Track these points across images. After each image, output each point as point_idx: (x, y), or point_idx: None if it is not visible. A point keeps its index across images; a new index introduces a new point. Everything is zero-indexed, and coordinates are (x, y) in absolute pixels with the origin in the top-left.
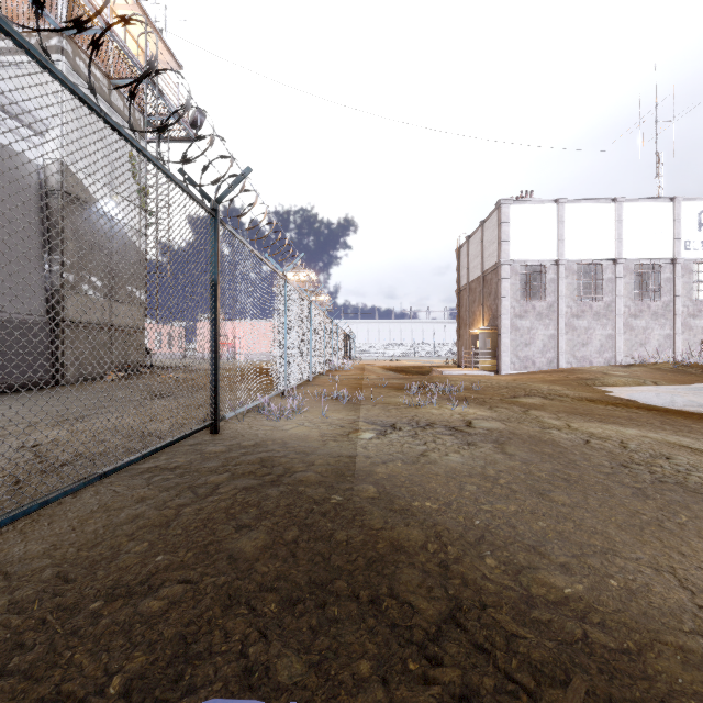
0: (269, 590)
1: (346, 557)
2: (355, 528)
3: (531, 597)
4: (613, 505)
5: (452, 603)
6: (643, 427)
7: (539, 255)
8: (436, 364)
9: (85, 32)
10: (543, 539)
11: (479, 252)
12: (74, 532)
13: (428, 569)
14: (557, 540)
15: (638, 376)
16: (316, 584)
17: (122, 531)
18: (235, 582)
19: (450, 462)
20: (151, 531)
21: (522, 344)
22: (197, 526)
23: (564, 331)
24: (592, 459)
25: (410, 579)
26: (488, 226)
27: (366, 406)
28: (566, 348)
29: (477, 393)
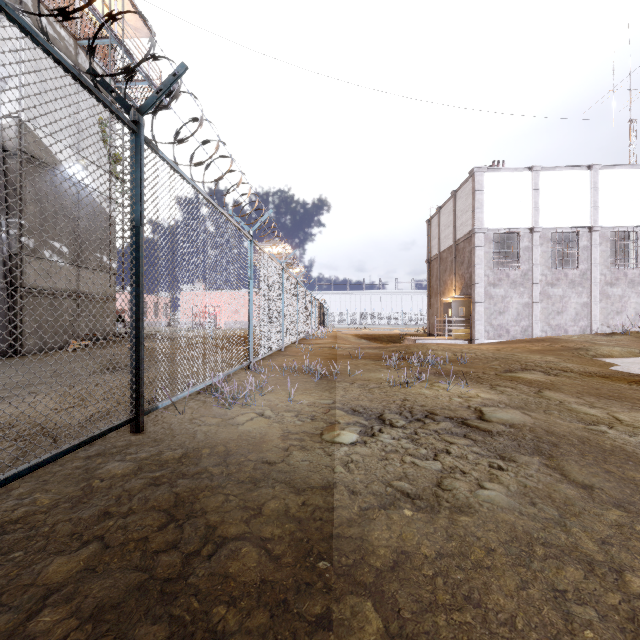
0: None
1: None
2: None
3: None
4: None
5: None
6: None
7: (514, 223)
8: (407, 332)
9: None
10: None
11: (451, 221)
12: None
13: None
14: None
15: (627, 345)
16: None
17: None
18: None
19: (498, 511)
20: None
21: (496, 312)
22: None
23: (538, 299)
24: None
25: None
26: (460, 196)
27: (342, 385)
28: (540, 317)
29: (465, 366)
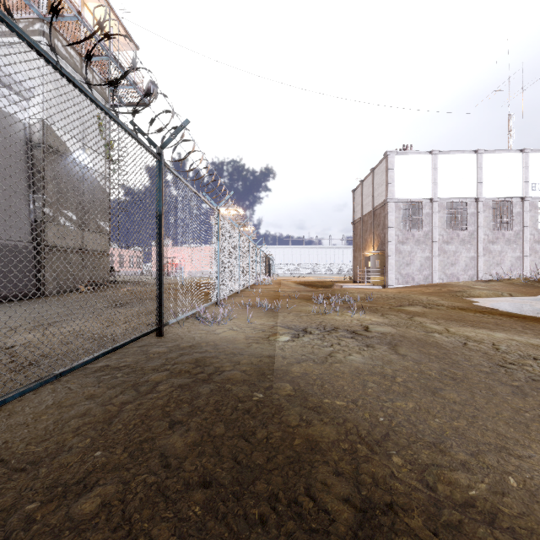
0: (195, 490)
1: (266, 454)
2: (274, 425)
3: (439, 498)
4: (498, 403)
5: (365, 505)
6: (508, 331)
7: (418, 194)
8: (337, 279)
9: (61, 19)
10: (441, 437)
11: (370, 192)
12: (27, 428)
13: (341, 468)
14: (454, 438)
15: (496, 289)
16: (239, 484)
17: (69, 427)
18: (164, 481)
19: (354, 362)
20: (94, 427)
21: (404, 264)
22: (135, 423)
23: (436, 254)
24: (472, 360)
25: (325, 479)
26: (377, 172)
27: (282, 314)
28: (438, 267)
29: (370, 303)
